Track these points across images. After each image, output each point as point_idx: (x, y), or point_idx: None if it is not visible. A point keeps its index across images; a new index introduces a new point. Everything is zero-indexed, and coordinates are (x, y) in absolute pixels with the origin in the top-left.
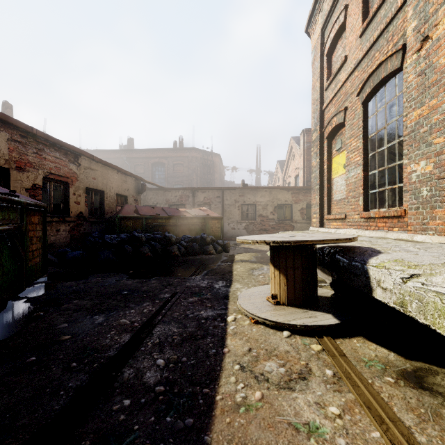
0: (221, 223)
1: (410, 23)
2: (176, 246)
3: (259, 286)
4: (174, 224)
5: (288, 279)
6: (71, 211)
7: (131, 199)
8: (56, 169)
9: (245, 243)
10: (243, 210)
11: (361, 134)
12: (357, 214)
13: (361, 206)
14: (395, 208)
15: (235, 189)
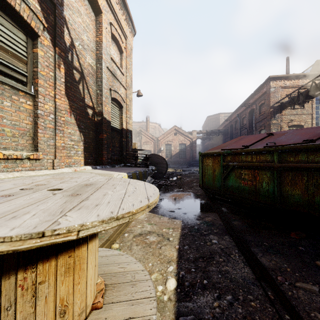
0: None
1: None
2: None
3: None
4: None
5: None
6: None
7: None
8: None
9: None
10: None
11: None
12: None
13: None
14: None
15: None
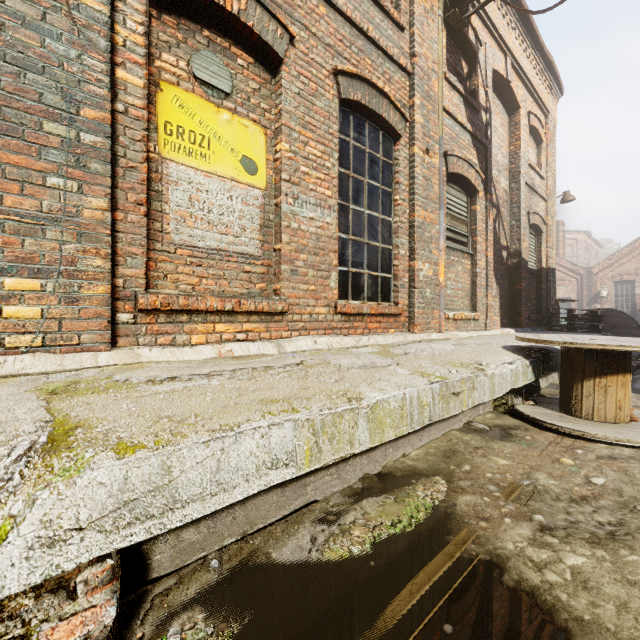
0: None
1: (418, 113)
2: None
3: (631, 460)
4: None
5: None
6: None
7: None
8: None
9: None
10: None
11: (337, 153)
12: (325, 305)
13: (334, 290)
14: (378, 304)
15: None
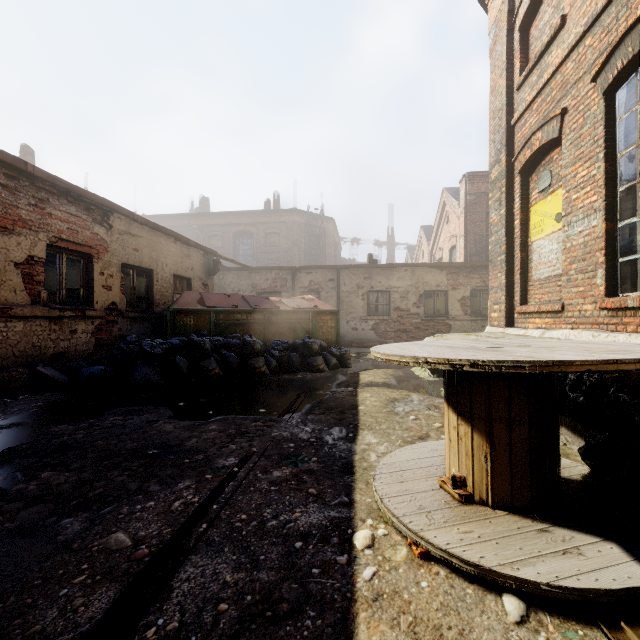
0: (336, 320)
1: None
2: (262, 358)
3: (410, 440)
4: (260, 321)
5: (494, 445)
6: (96, 300)
7: (197, 283)
8: (70, 232)
9: (394, 362)
10: (370, 300)
11: (602, 152)
12: (591, 302)
13: (600, 286)
14: None
15: (357, 268)
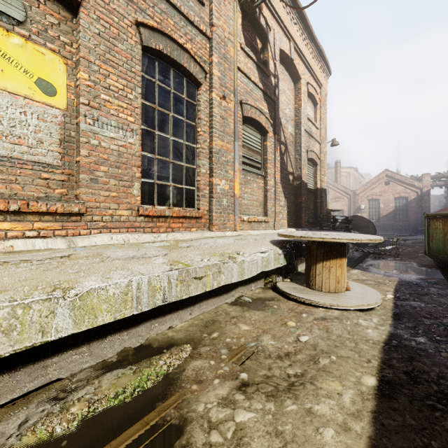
0: None
1: (216, 68)
2: None
3: (335, 319)
4: None
5: None
6: None
7: None
8: None
9: None
10: None
11: (140, 88)
12: (128, 209)
13: (137, 197)
14: (183, 209)
15: None
